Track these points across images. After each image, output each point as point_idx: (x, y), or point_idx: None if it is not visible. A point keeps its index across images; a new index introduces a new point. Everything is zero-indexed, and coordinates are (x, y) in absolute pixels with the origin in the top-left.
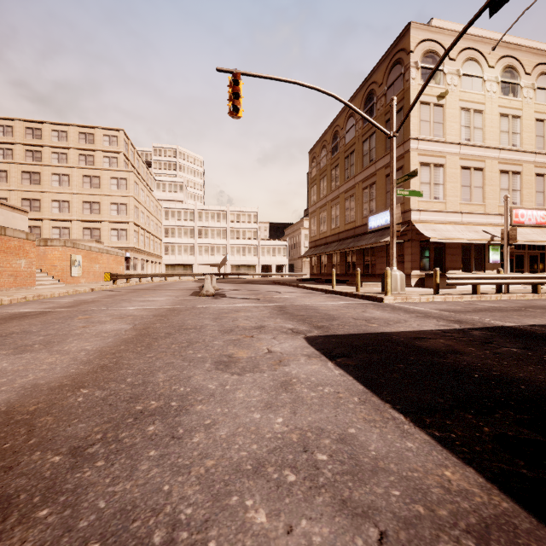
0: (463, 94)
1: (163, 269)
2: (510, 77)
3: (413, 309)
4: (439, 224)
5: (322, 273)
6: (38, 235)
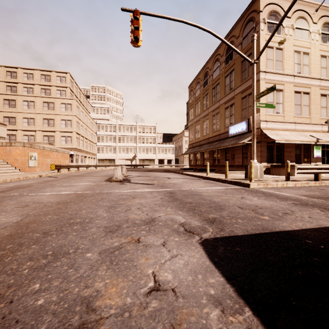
0: (296, 41)
1: (96, 162)
2: (327, 30)
3: (282, 195)
4: (280, 131)
5: (197, 164)
6: (14, 140)
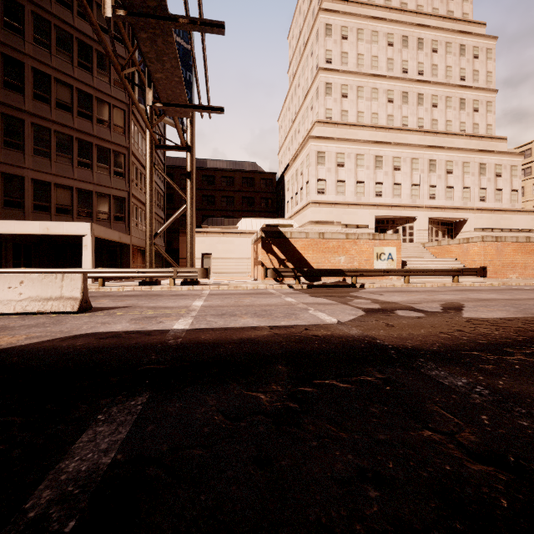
0: None
1: None
2: None
3: None
4: None
5: None
6: None
